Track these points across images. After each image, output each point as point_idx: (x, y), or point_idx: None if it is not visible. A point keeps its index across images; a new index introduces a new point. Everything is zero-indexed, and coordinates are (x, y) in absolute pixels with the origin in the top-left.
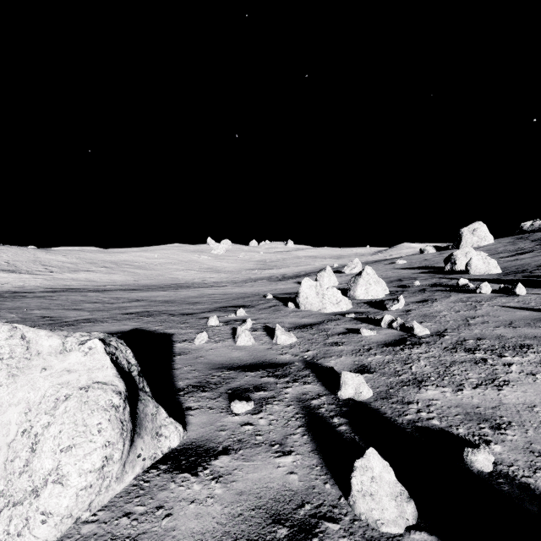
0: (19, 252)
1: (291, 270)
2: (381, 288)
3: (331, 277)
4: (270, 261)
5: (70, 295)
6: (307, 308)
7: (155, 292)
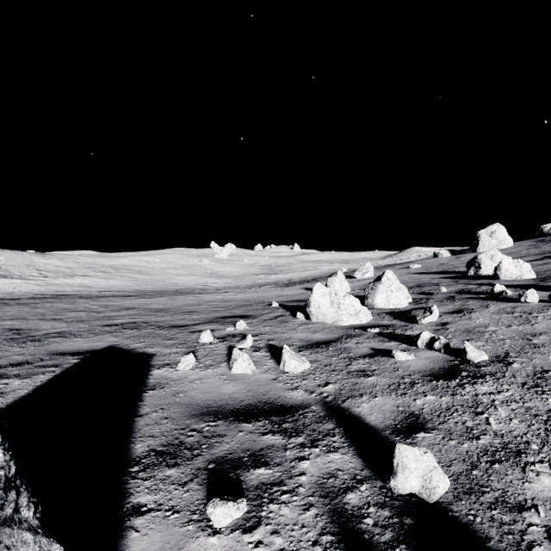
0: (12, 256)
1: (297, 274)
2: (404, 296)
3: (343, 283)
4: (275, 266)
5: (57, 302)
6: (319, 319)
7: (151, 298)
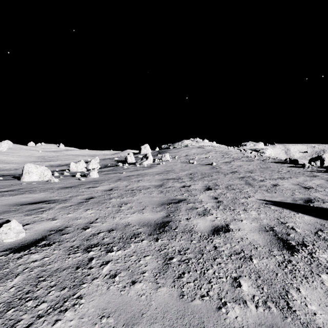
0: None
1: (63, 162)
2: (97, 166)
3: (83, 164)
4: (48, 157)
5: None
6: (72, 171)
7: None
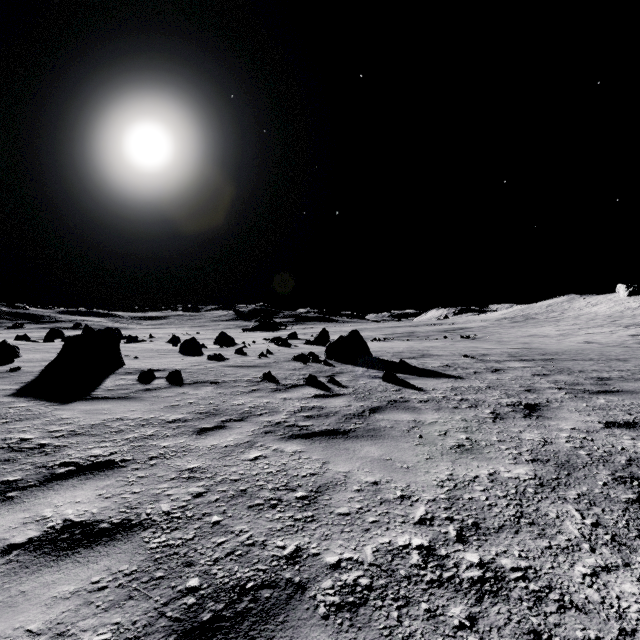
0: None
1: None
2: None
3: None
4: None
5: None
6: None
7: None
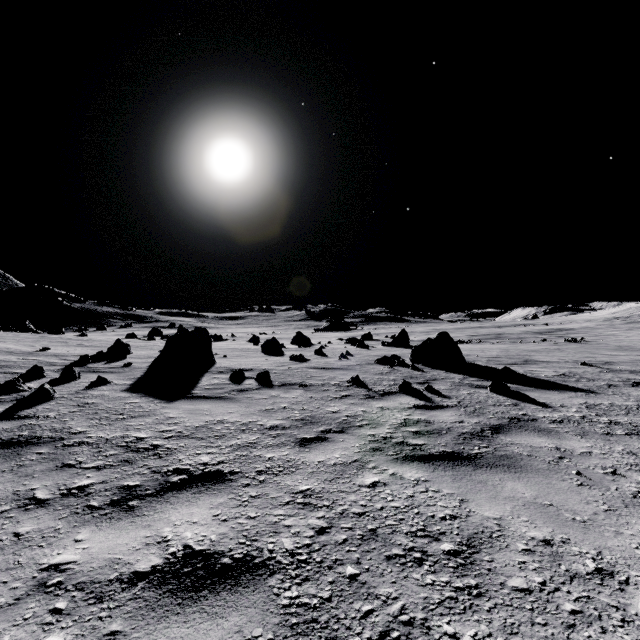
0: None
1: None
2: None
3: None
4: None
5: None
6: None
7: None
